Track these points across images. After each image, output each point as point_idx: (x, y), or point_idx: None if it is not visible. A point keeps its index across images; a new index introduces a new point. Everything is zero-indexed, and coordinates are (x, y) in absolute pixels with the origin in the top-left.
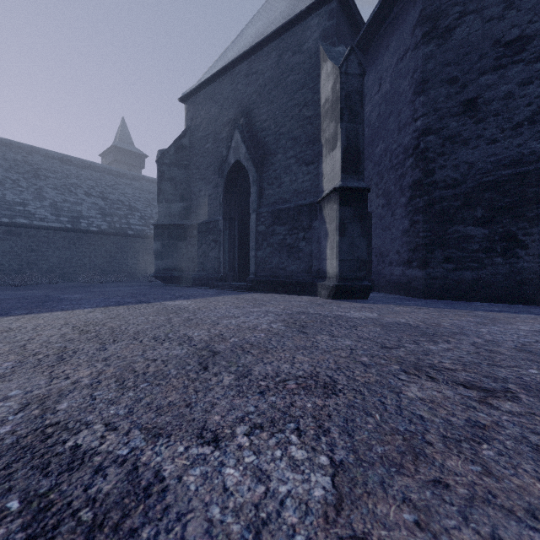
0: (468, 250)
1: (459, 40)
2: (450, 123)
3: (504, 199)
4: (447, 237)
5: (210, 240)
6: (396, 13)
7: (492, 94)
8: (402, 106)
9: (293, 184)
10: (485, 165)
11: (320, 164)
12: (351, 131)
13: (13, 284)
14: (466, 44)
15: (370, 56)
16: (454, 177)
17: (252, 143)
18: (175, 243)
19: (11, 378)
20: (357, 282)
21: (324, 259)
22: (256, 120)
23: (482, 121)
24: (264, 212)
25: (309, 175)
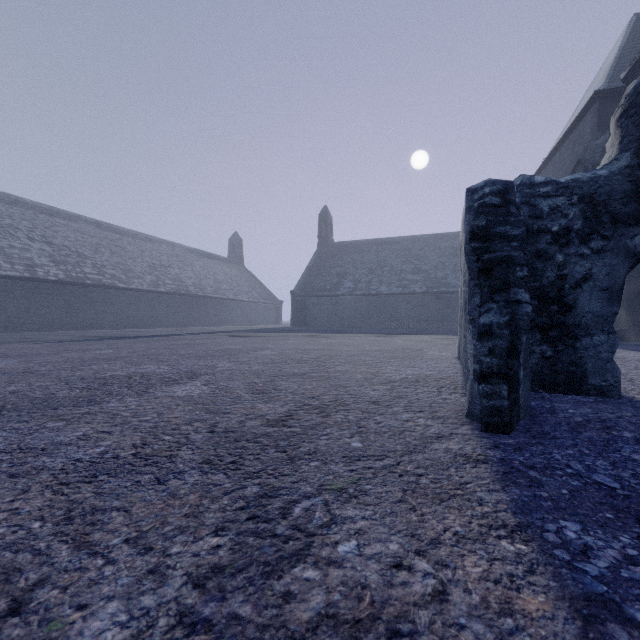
0: None
1: None
2: None
3: None
4: None
5: None
6: None
7: None
8: None
9: None
10: None
11: None
12: None
13: (433, 328)
14: None
15: None
16: None
17: None
18: None
19: (396, 338)
20: None
21: None
22: None
23: None
24: None
25: None
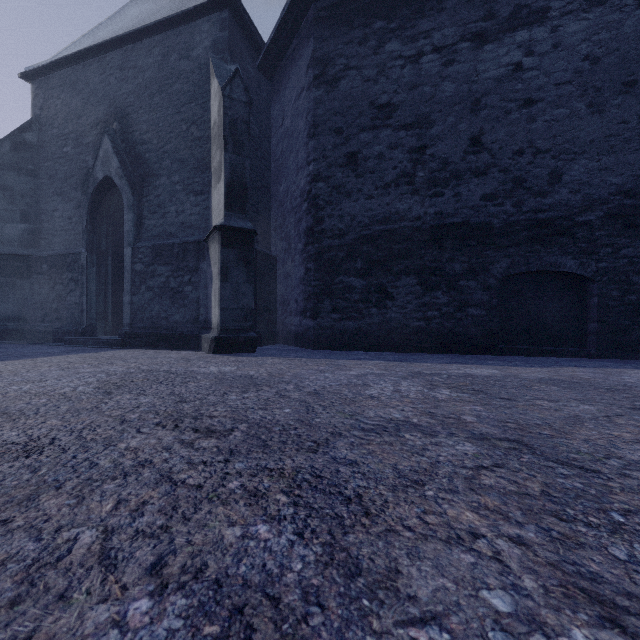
0: (351, 300)
1: (344, 92)
2: (337, 173)
3: (378, 253)
4: (334, 287)
5: (68, 280)
6: (295, 46)
7: (369, 152)
8: (300, 147)
9: (180, 215)
10: (364, 219)
11: (210, 195)
12: (237, 163)
13: None
14: (349, 97)
15: (276, 84)
16: (340, 227)
17: (129, 156)
18: (13, 281)
19: None
20: (242, 333)
21: (210, 307)
22: (135, 128)
23: (361, 176)
24: (142, 246)
25: (198, 207)
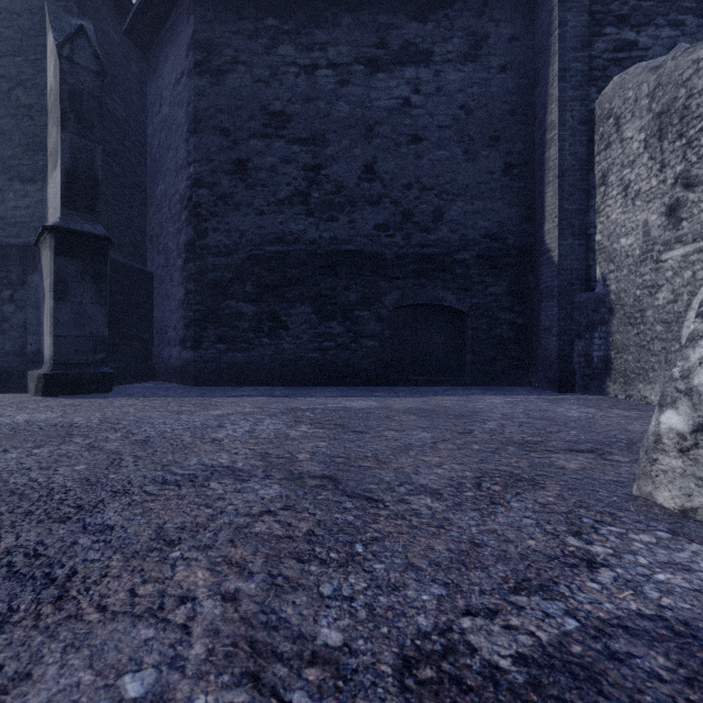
0: (240, 329)
1: (232, 88)
2: (224, 181)
3: (271, 277)
4: (220, 313)
5: None
6: (175, 19)
7: (260, 162)
8: (179, 143)
9: None
10: (255, 237)
11: (46, 185)
12: (81, 148)
13: None
14: (238, 96)
15: (152, 61)
16: (227, 244)
17: None
18: None
19: None
20: (89, 368)
21: (43, 334)
22: None
23: (252, 187)
24: None
25: (27, 198)
